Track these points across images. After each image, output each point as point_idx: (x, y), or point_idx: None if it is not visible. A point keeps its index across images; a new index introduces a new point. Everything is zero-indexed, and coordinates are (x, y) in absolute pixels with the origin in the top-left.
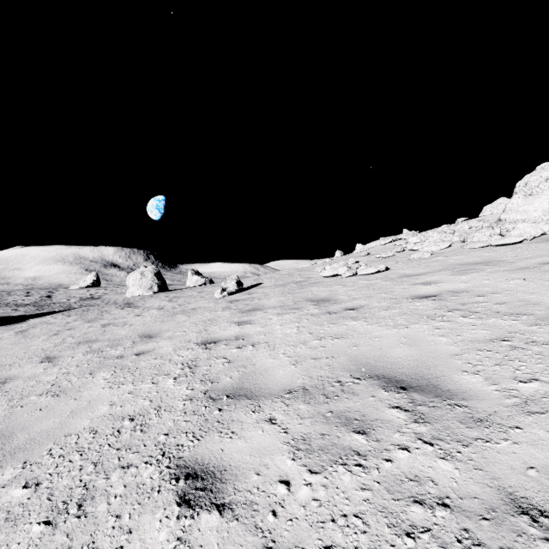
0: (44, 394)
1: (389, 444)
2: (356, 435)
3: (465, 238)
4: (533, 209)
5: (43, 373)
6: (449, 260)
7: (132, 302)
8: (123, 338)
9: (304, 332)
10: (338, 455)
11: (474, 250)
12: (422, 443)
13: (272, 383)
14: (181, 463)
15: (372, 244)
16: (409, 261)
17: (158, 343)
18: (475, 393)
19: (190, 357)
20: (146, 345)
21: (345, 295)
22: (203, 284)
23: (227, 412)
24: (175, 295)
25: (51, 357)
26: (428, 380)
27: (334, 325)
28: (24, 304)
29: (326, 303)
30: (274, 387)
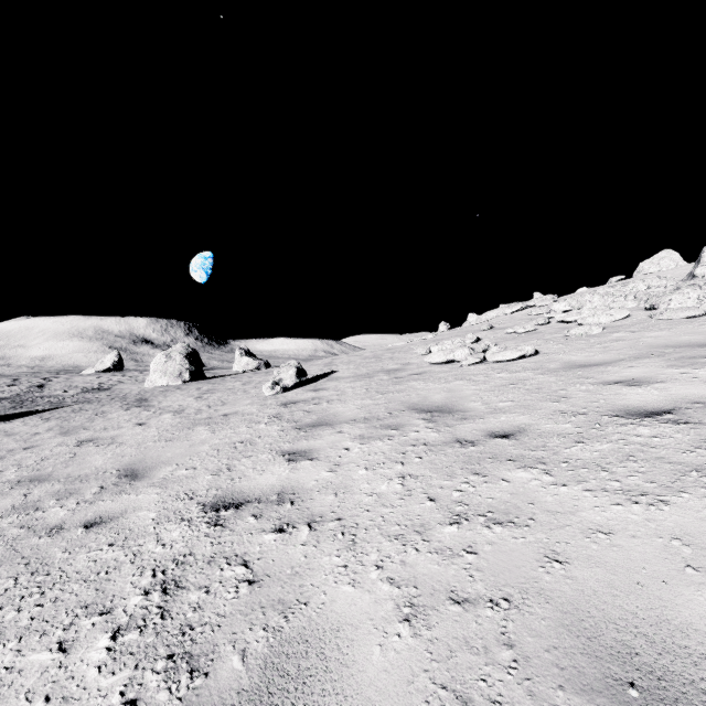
0: None
1: None
2: None
3: (654, 304)
4: None
5: None
6: (643, 338)
7: (147, 397)
8: (92, 475)
9: (417, 493)
10: None
11: (679, 321)
12: None
13: None
14: None
15: (492, 313)
16: (568, 339)
17: (137, 496)
18: None
19: (176, 548)
20: (116, 498)
21: (478, 401)
22: (256, 368)
23: None
24: (210, 387)
25: None
26: None
27: (480, 478)
28: (1, 397)
29: (447, 417)
30: None
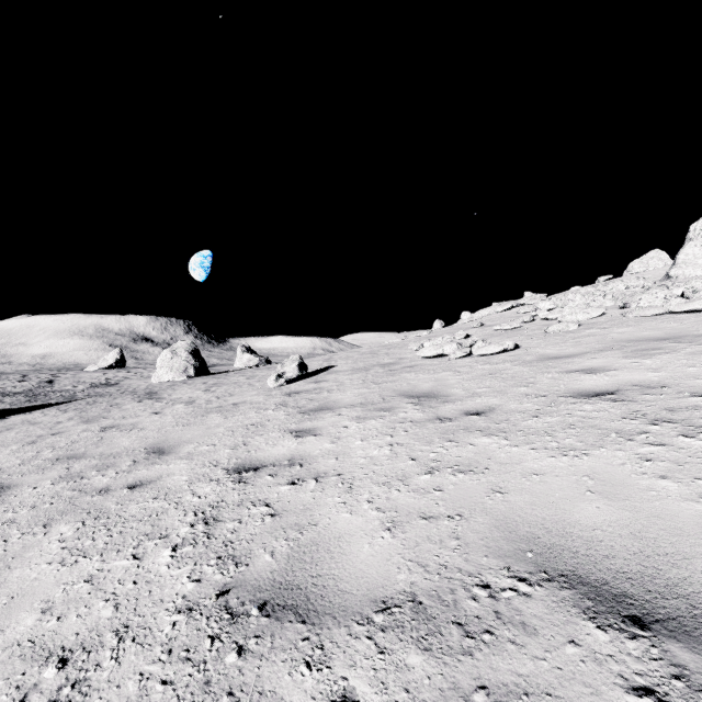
0: None
1: None
2: None
3: (626, 303)
4: None
5: None
6: (611, 334)
7: (156, 391)
8: (123, 453)
9: (401, 455)
10: None
11: (645, 319)
12: None
13: (348, 578)
14: None
15: (484, 311)
16: (547, 335)
17: (168, 466)
18: None
19: (210, 498)
20: (150, 468)
21: (460, 388)
22: (257, 365)
23: (254, 660)
24: (215, 381)
25: (5, 486)
26: (689, 600)
27: (453, 444)
28: (14, 392)
29: (432, 400)
30: (352, 588)
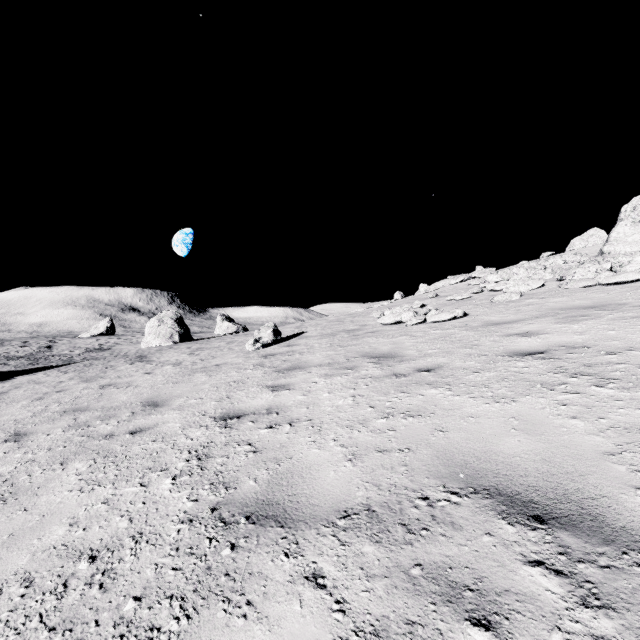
0: None
1: None
2: (475, 630)
3: (563, 276)
4: None
5: None
6: (547, 303)
7: (146, 355)
8: (122, 406)
9: (362, 404)
10: None
11: (578, 290)
12: None
13: (317, 495)
14: None
15: (439, 283)
16: (492, 304)
17: (163, 415)
18: None
19: (201, 440)
20: (147, 418)
21: (414, 349)
22: (235, 332)
23: (244, 552)
24: (199, 346)
25: (21, 433)
26: (579, 504)
27: (405, 394)
28: (17, 356)
29: (390, 360)
30: (320, 503)
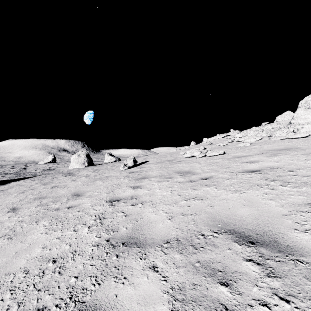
0: (3, 236)
1: (251, 299)
2: (221, 287)
3: (271, 134)
4: (310, 117)
5: (7, 220)
6: (263, 147)
7: (72, 172)
8: (62, 196)
9: (175, 194)
10: (209, 308)
11: (278, 141)
12: (279, 299)
13: (154, 234)
14: (83, 308)
15: (213, 138)
16: (237, 148)
17: (82, 200)
18: (310, 250)
19: (100, 211)
20: (74, 201)
21: (200, 169)
22: (114, 161)
23: (122, 258)
24: (97, 168)
25: (15, 208)
26: (269, 236)
27: (195, 190)
28: (9, 173)
29: (188, 174)
30: (156, 237)
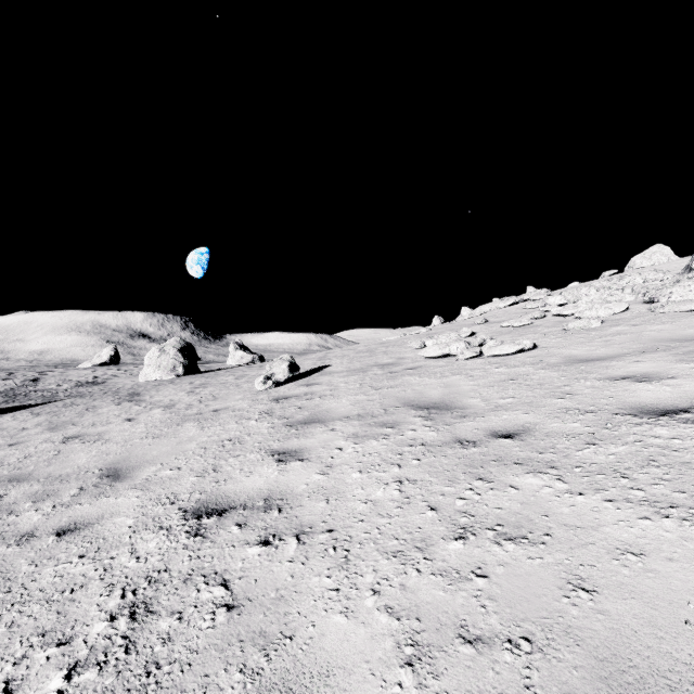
0: None
1: None
2: None
3: (654, 297)
4: None
5: None
6: (646, 332)
7: (140, 391)
8: (73, 475)
9: (416, 501)
10: None
11: (681, 314)
12: None
13: None
14: None
15: (485, 307)
16: (566, 333)
17: (117, 499)
18: None
19: (151, 563)
20: (94, 502)
21: (477, 397)
22: (250, 362)
23: None
24: (203, 381)
25: None
26: None
27: (486, 484)
28: None
29: (445, 414)
30: None
